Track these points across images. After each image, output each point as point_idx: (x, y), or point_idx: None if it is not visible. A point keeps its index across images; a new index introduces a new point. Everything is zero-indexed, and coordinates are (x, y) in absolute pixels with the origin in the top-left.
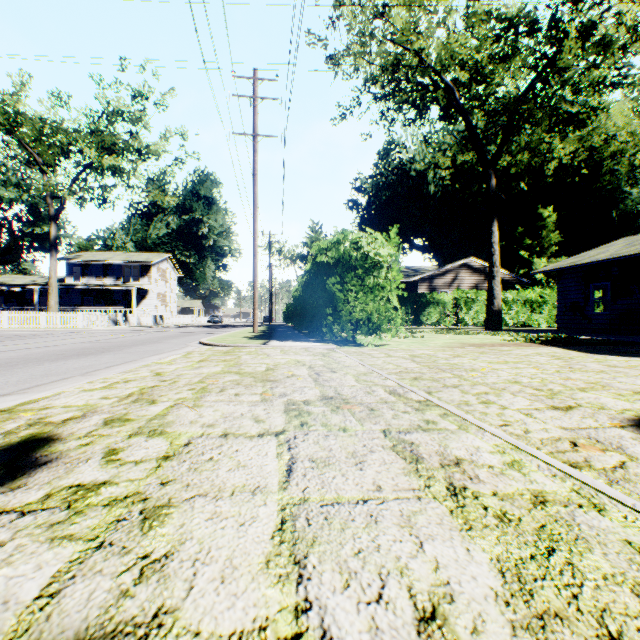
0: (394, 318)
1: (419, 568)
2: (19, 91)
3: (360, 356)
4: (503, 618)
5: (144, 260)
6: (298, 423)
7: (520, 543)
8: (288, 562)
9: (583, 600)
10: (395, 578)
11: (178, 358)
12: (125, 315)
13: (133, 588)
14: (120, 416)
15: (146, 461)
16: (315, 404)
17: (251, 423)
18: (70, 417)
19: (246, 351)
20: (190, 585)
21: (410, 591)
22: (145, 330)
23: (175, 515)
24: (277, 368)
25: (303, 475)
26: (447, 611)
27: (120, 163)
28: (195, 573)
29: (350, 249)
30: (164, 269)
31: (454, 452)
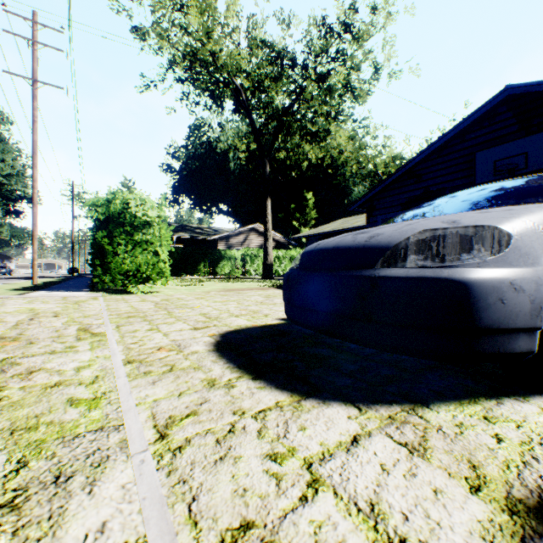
0: (163, 269)
1: None
2: None
3: (115, 302)
4: None
5: None
6: None
7: None
8: None
9: None
10: None
11: None
12: None
13: None
14: None
15: None
16: None
17: None
18: None
19: None
20: None
21: None
22: None
23: None
24: None
25: None
26: None
27: None
28: None
29: (121, 208)
30: None
31: (47, 365)
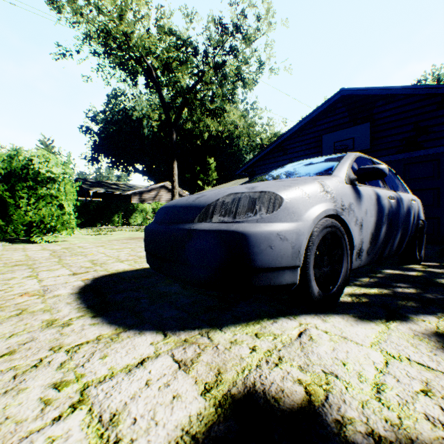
0: (69, 220)
1: None
2: None
3: (12, 251)
4: None
5: None
6: None
7: None
8: None
9: None
10: None
11: None
12: None
13: None
14: None
15: None
16: None
17: None
18: None
19: None
20: None
21: None
22: None
23: None
24: None
25: None
26: None
27: None
28: None
29: (24, 164)
30: None
31: None
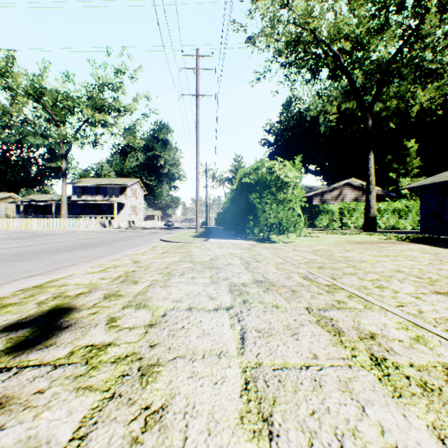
0: (298, 223)
1: (367, 431)
2: (43, 73)
3: (275, 250)
4: None
5: (122, 183)
6: (241, 300)
7: None
8: (258, 419)
9: None
10: (349, 439)
11: (147, 250)
12: (110, 221)
13: (141, 435)
14: (114, 292)
15: (137, 328)
16: (250, 286)
17: (207, 300)
18: (81, 292)
19: (193, 246)
20: (184, 436)
21: None
22: (123, 231)
23: (164, 373)
24: (217, 258)
25: (253, 343)
26: None
27: (107, 118)
28: (186, 425)
29: (266, 173)
30: (135, 189)
31: (367, 327)
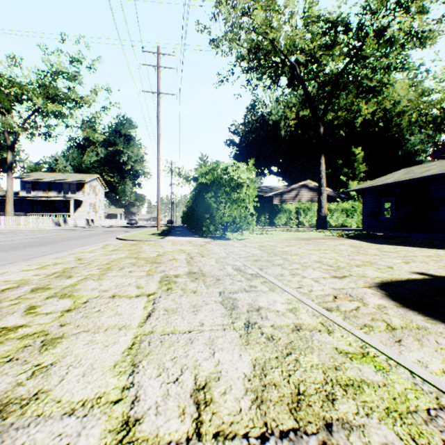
0: (251, 221)
1: (207, 365)
2: None
3: (225, 246)
4: (243, 387)
5: (79, 179)
6: (165, 288)
7: (273, 351)
8: (128, 365)
9: (293, 377)
10: (190, 370)
11: (98, 248)
12: (65, 219)
13: (25, 381)
14: (44, 286)
15: (54, 313)
16: (182, 277)
17: (134, 289)
18: (8, 287)
19: (147, 243)
20: (62, 378)
21: (196, 376)
22: (79, 229)
23: (64, 342)
24: (165, 254)
25: (156, 318)
26: (213, 385)
27: (61, 109)
28: (67, 372)
29: (221, 174)
30: (94, 186)
31: (259, 303)
